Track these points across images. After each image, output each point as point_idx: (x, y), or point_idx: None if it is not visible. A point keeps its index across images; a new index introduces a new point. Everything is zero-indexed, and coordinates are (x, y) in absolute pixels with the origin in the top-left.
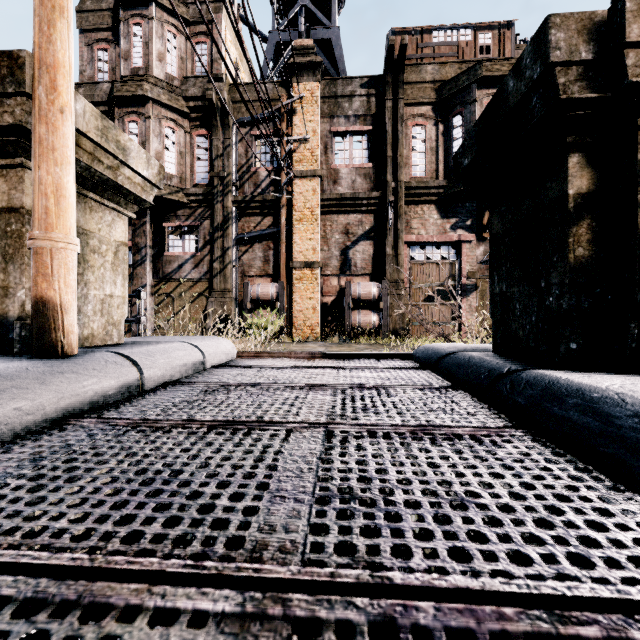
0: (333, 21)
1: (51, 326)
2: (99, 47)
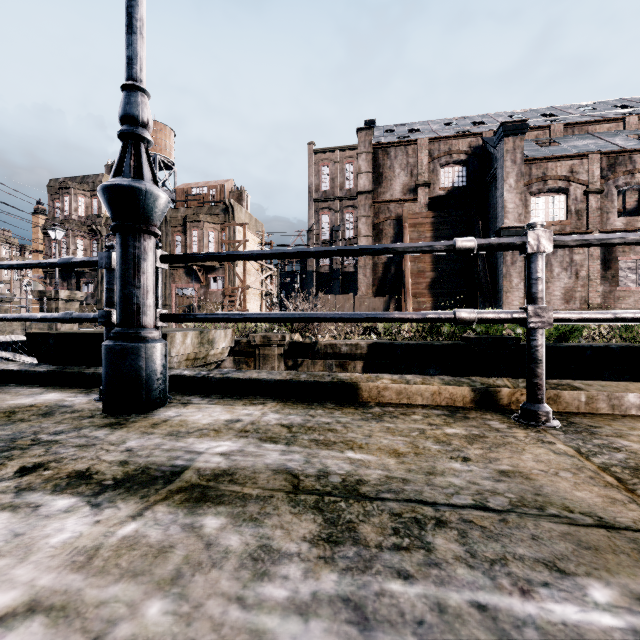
0: None
1: None
2: (56, 201)
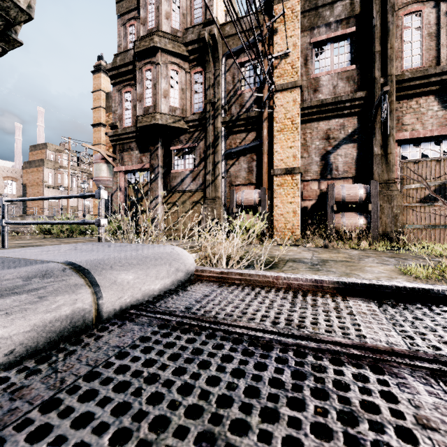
0: None
1: None
2: (129, 24)
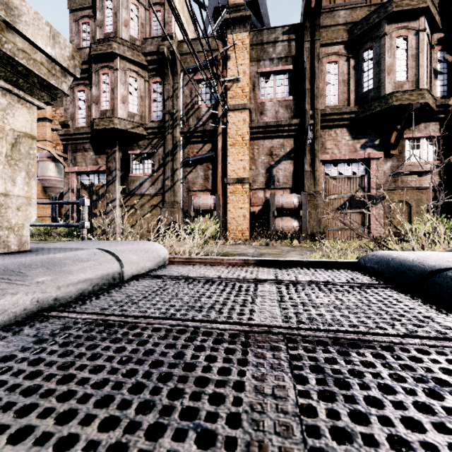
0: None
1: None
2: (83, 22)
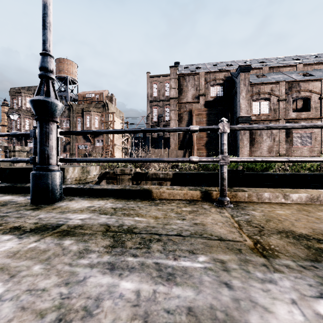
0: (67, 90)
1: None
2: (14, 99)
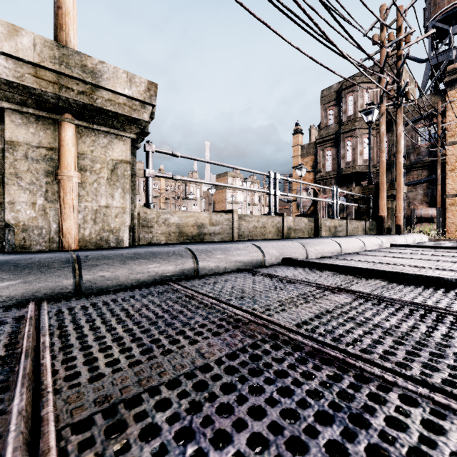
0: None
1: (400, 229)
2: (329, 109)
